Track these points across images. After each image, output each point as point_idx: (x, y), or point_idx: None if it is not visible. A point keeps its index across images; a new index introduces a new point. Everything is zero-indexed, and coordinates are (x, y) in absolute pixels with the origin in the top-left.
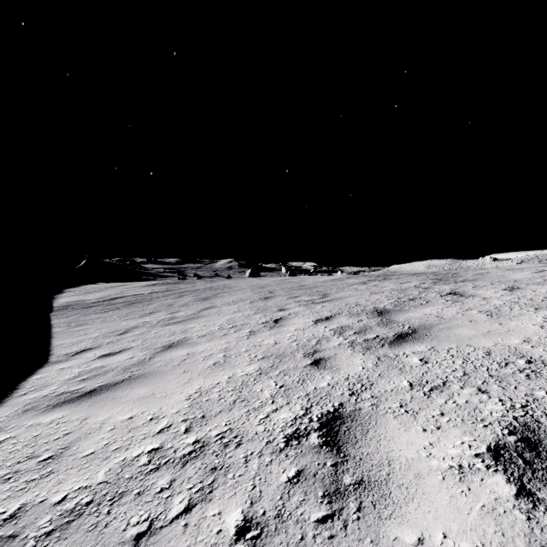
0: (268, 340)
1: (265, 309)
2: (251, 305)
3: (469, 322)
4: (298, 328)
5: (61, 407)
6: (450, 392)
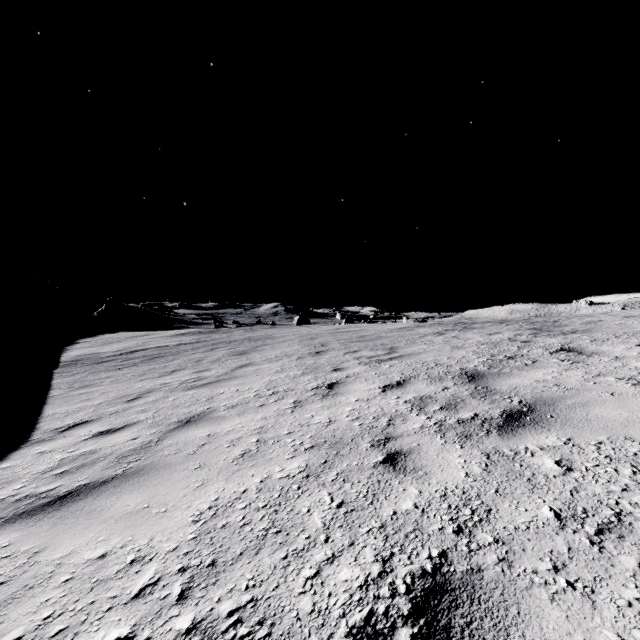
0: (320, 416)
1: (316, 369)
2: (298, 362)
3: (611, 396)
4: (361, 398)
5: (13, 524)
6: (639, 541)
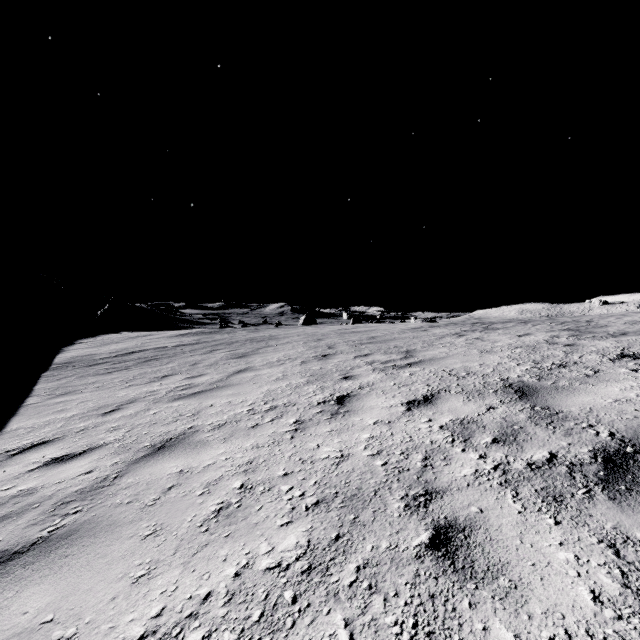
0: (328, 447)
1: (322, 376)
2: (303, 368)
3: None
4: (380, 420)
5: None
6: None
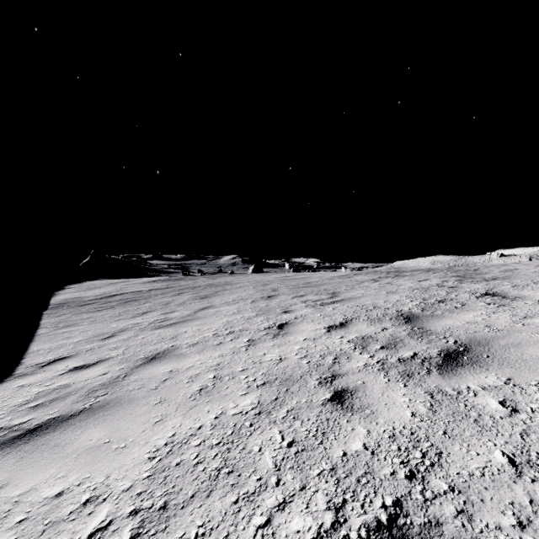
0: (271, 354)
1: (268, 311)
2: (253, 305)
3: None
4: (308, 338)
5: None
6: None
